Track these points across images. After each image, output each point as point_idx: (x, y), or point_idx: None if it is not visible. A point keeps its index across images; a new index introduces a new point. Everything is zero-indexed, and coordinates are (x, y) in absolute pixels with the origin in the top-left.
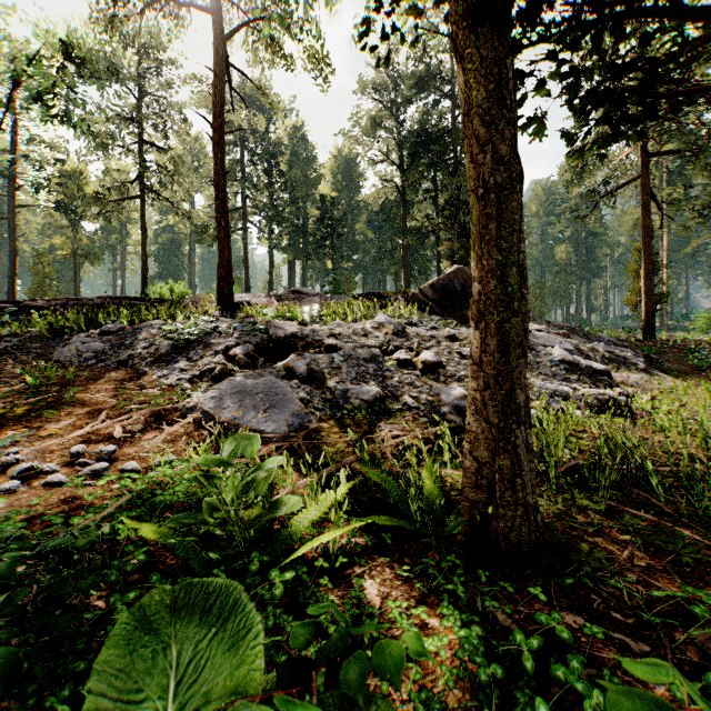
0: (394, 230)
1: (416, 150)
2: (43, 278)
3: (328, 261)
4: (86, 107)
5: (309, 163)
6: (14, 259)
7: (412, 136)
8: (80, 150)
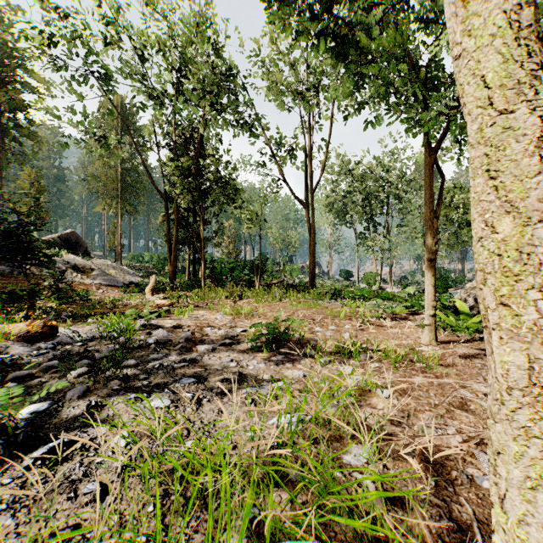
0: None
1: None
2: None
3: None
4: None
5: None
6: None
7: None
8: None
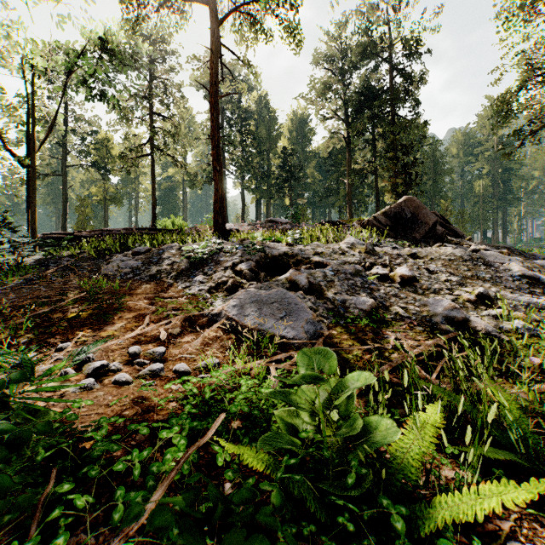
0: (339, 173)
1: (359, 107)
2: (84, 216)
3: (286, 199)
4: (115, 88)
5: (271, 124)
6: (65, 204)
7: (357, 95)
8: (109, 122)
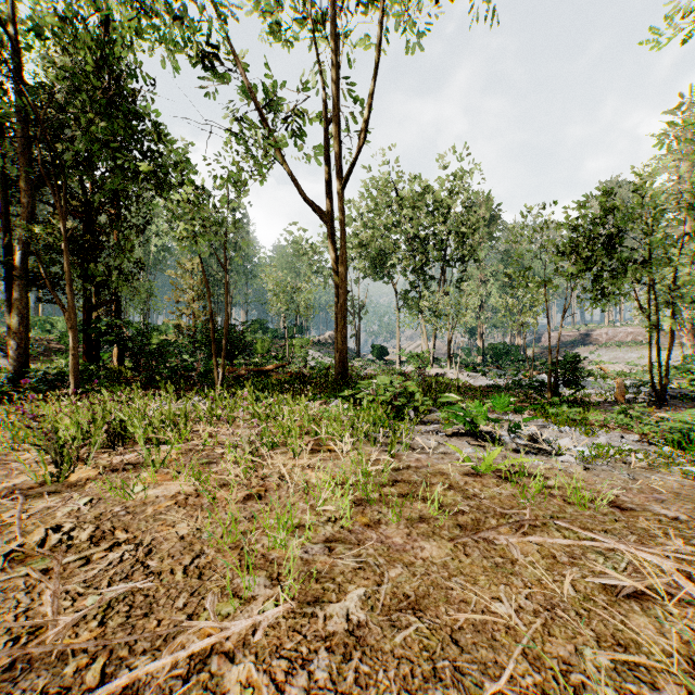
0: None
1: None
2: None
3: None
4: None
5: None
6: None
7: None
8: None
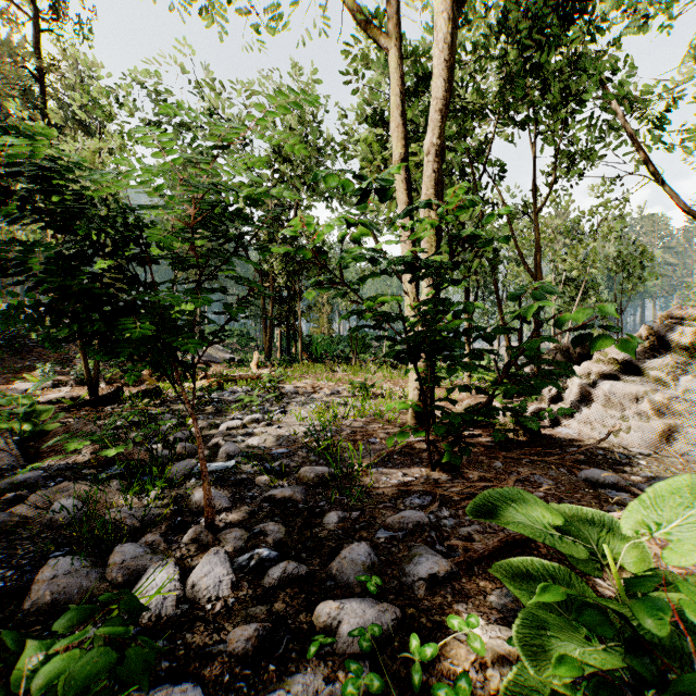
0: None
1: None
2: None
3: None
4: None
5: None
6: None
7: None
8: None
